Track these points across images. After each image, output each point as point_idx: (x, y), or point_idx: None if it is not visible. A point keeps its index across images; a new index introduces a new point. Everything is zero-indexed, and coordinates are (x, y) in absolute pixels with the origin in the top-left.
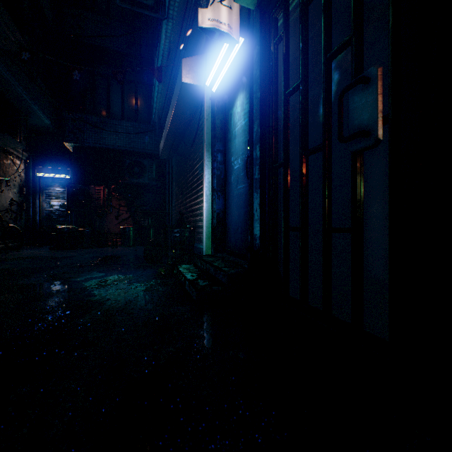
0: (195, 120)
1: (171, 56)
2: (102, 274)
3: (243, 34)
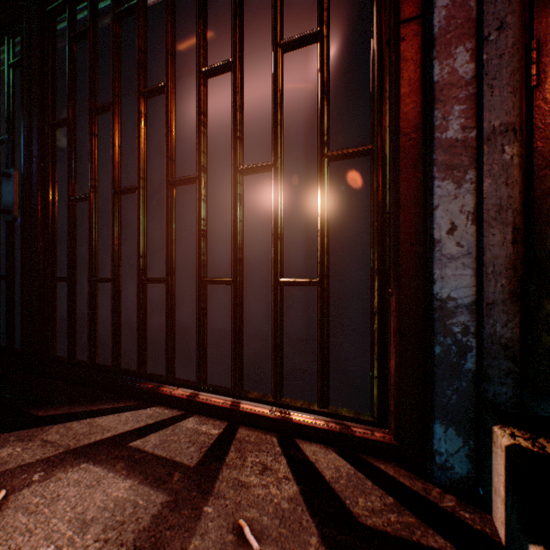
0: None
1: None
2: None
3: None
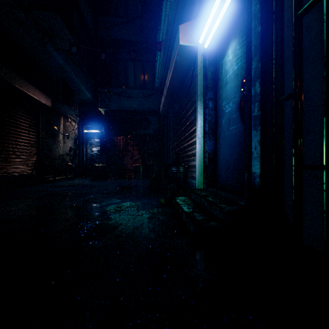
0: (188, 78)
1: (169, 31)
2: (119, 200)
3: None
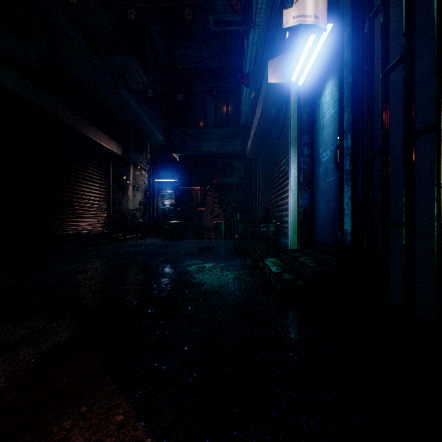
0: (280, 117)
1: (258, 60)
2: (200, 261)
3: (331, 19)
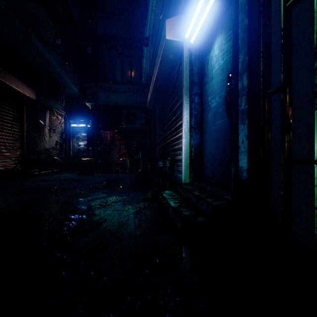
0: (174, 73)
1: (156, 27)
2: (105, 195)
3: None
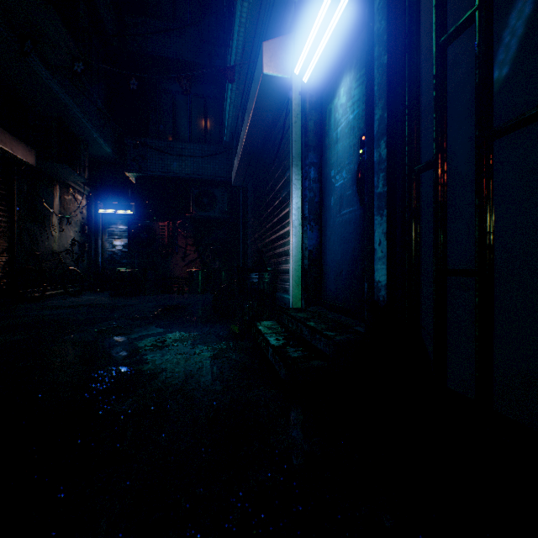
0: (277, 129)
1: (247, 51)
2: (161, 330)
3: None
